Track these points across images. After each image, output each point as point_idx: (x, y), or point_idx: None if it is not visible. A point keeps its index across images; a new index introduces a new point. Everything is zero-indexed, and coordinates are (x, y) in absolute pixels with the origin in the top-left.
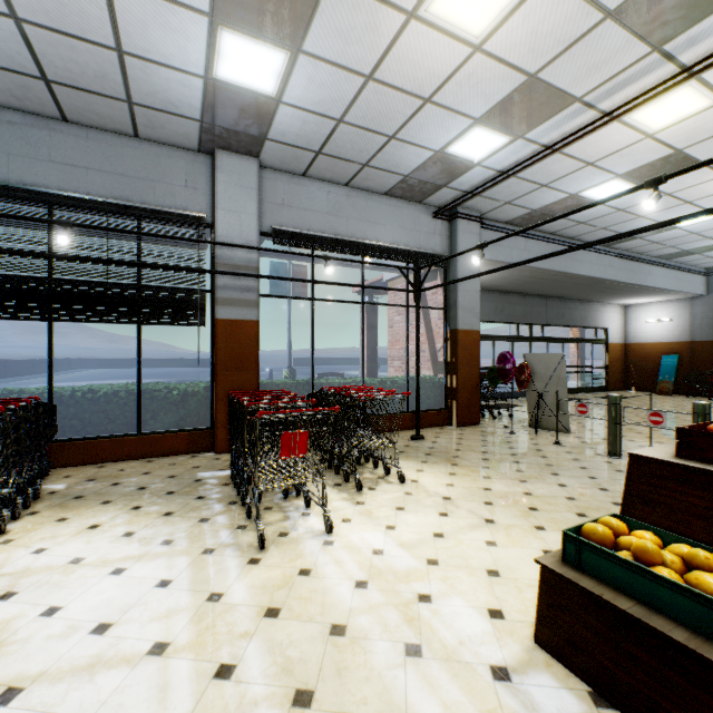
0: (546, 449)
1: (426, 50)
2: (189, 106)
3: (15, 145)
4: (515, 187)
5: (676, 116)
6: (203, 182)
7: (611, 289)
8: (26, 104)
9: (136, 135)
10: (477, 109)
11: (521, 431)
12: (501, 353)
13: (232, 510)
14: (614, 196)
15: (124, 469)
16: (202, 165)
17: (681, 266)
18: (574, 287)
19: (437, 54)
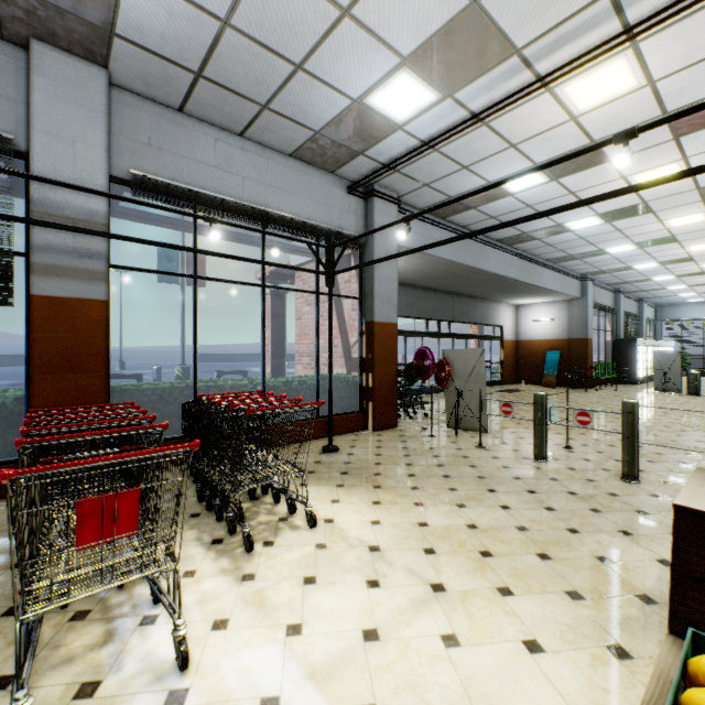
0: (472, 455)
1: None
2: None
3: None
4: (436, 166)
5: (603, 96)
6: (10, 86)
7: (510, 288)
8: None
9: None
10: (406, 42)
11: (441, 433)
12: (420, 349)
13: (1, 634)
14: (573, 154)
15: None
16: (7, 60)
17: (564, 271)
18: (479, 285)
19: None
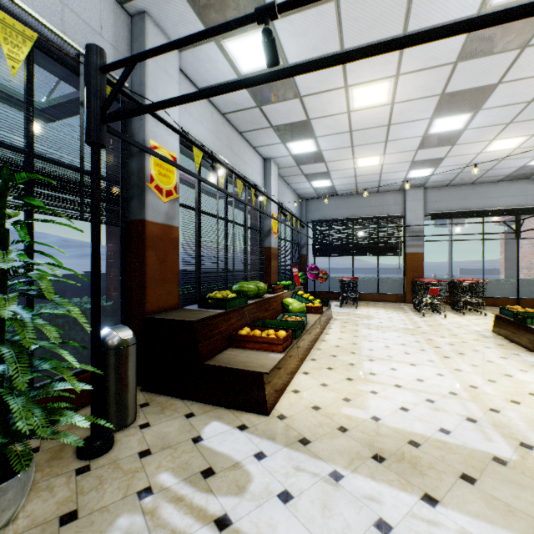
0: None
1: (491, 155)
2: (397, 183)
3: (344, 206)
4: None
5: None
6: (400, 201)
7: None
8: (348, 194)
9: (377, 192)
10: (533, 155)
11: None
12: None
13: (414, 312)
14: None
15: (375, 303)
16: (400, 195)
17: None
18: None
19: (496, 154)
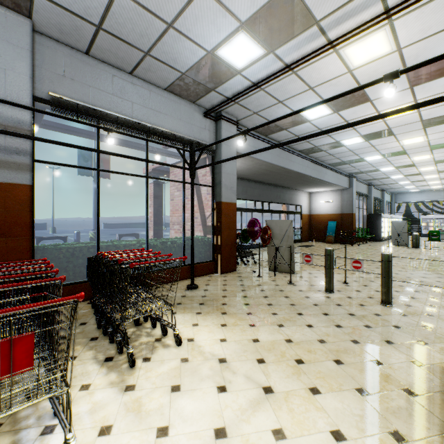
0: (285, 289)
1: None
2: None
3: None
4: (262, 100)
5: (369, 57)
6: None
7: (306, 181)
8: None
9: None
10: (244, 11)
11: (265, 274)
12: (251, 219)
13: None
14: (356, 88)
15: None
16: None
17: (339, 171)
18: (287, 179)
19: None
